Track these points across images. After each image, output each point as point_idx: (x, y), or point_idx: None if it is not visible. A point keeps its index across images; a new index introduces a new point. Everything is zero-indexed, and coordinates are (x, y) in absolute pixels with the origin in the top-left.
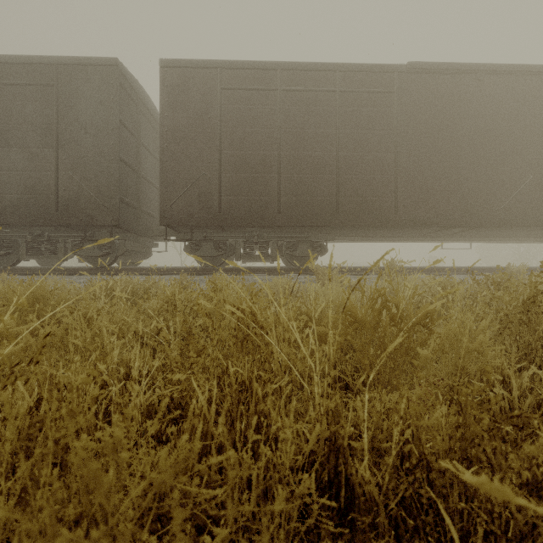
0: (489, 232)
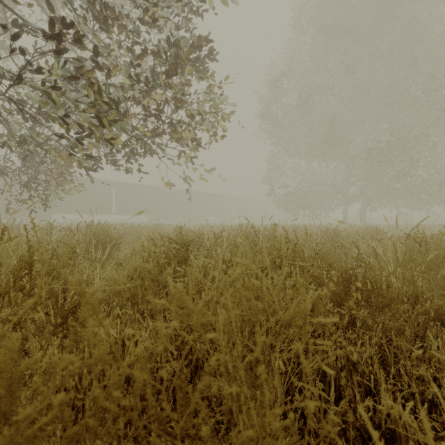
0: (102, 213)
